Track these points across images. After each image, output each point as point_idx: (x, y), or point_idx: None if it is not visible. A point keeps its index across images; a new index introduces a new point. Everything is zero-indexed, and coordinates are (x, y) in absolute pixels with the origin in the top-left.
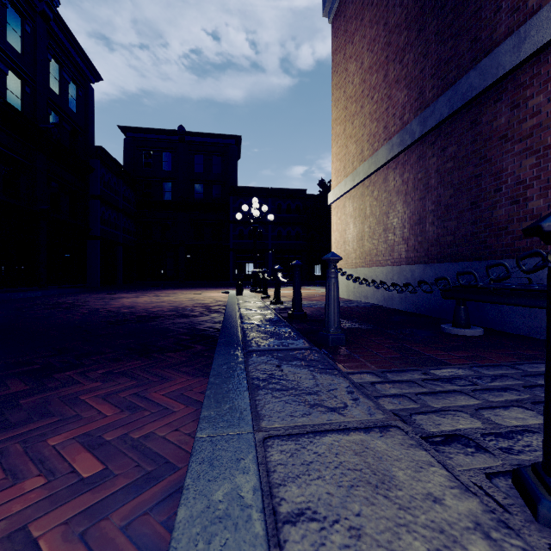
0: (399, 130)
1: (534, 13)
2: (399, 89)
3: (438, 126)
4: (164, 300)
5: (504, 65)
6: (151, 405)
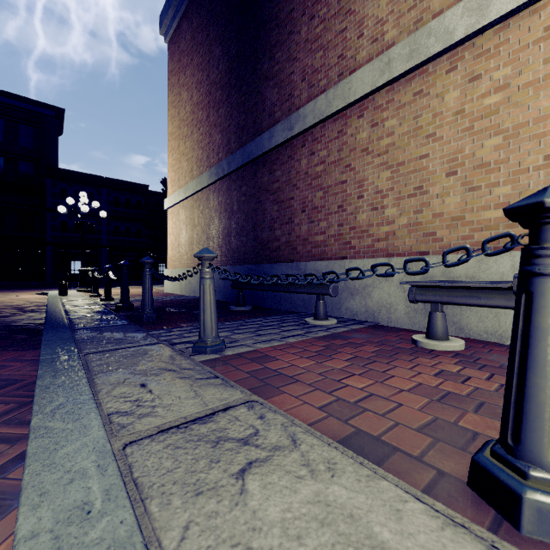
0: (216, 163)
1: (277, 122)
2: (216, 131)
3: (238, 170)
4: None
5: (265, 147)
6: None
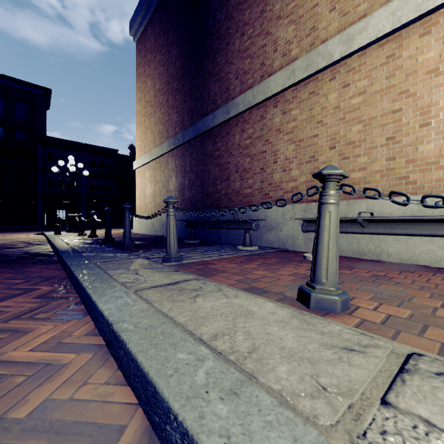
0: (173, 135)
1: (218, 108)
2: (173, 112)
3: (190, 141)
4: None
5: (210, 125)
6: (31, 272)
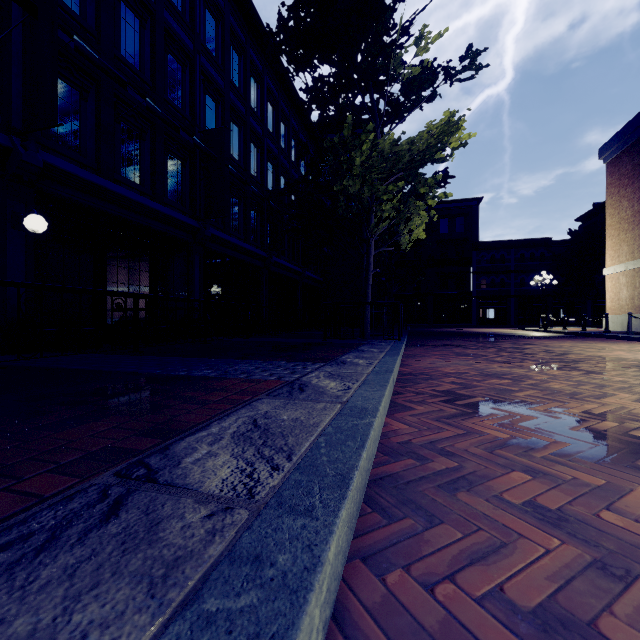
0: None
1: None
2: None
3: None
4: (498, 331)
5: None
6: (596, 338)
